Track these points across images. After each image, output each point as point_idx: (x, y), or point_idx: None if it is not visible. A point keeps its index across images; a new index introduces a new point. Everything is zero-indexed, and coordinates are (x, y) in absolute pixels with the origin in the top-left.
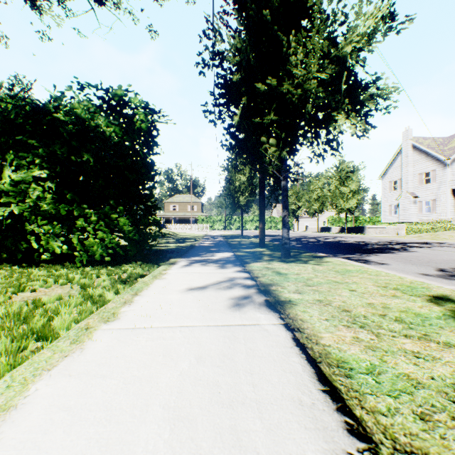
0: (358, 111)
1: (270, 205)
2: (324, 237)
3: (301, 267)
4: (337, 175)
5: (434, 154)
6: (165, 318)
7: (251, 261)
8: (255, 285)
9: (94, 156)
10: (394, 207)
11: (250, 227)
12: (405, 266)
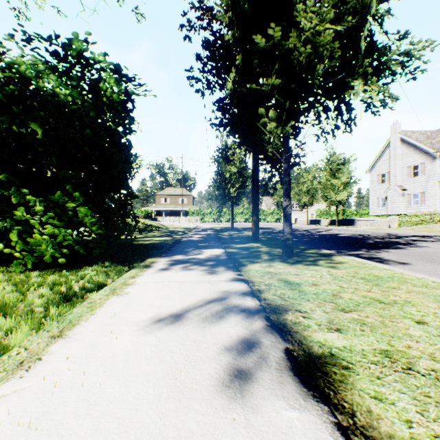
0: (379, 75)
1: (267, 193)
2: (316, 229)
3: (313, 272)
4: (328, 168)
5: (423, 147)
6: (68, 435)
7: (246, 261)
8: (260, 308)
9: (44, 127)
10: (382, 200)
11: (240, 220)
12: (435, 268)
